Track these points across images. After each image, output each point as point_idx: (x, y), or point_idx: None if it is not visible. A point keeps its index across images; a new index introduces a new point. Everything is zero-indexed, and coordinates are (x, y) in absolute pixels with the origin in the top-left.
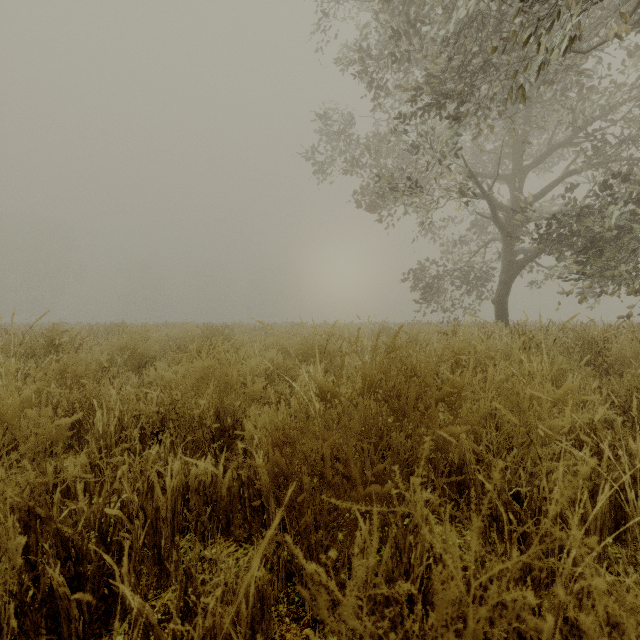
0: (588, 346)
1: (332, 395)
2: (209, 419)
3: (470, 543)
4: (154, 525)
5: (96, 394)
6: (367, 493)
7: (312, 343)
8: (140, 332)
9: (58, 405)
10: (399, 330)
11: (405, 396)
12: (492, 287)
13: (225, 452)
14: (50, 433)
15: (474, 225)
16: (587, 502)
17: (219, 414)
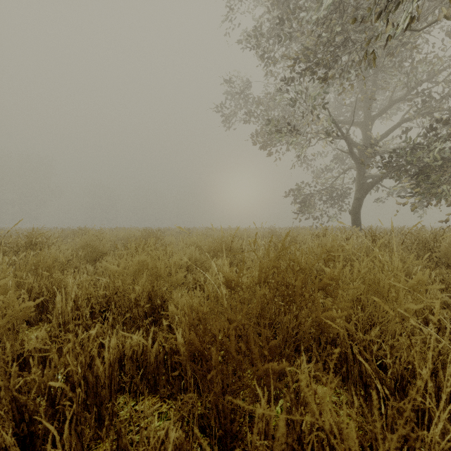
0: (422, 245)
1: (235, 284)
2: (142, 301)
3: (352, 414)
4: (94, 389)
5: (60, 281)
6: (265, 369)
7: (220, 242)
8: (97, 234)
9: (32, 289)
10: (287, 234)
11: (293, 286)
12: (349, 202)
13: (155, 325)
14: (17, 314)
15: (336, 158)
16: (440, 372)
17: (151, 296)
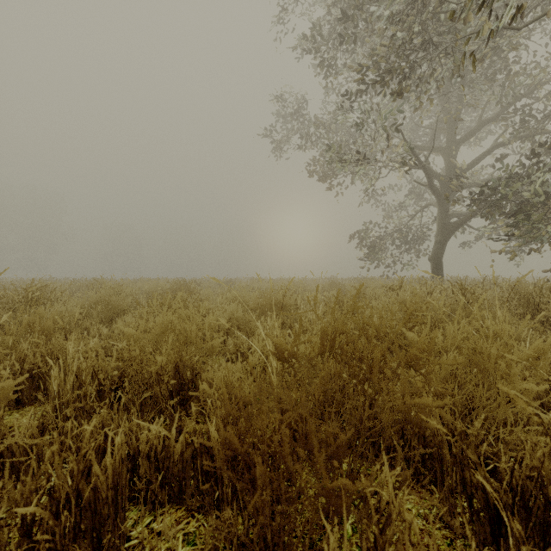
0: (524, 300)
1: (289, 355)
2: (166, 375)
3: None
4: (92, 507)
5: (61, 348)
6: (334, 487)
7: (269, 297)
8: (115, 287)
9: (25, 358)
10: (360, 288)
11: (369, 359)
12: (428, 247)
13: (184, 405)
14: None
15: (412, 192)
16: None
17: (178, 368)
